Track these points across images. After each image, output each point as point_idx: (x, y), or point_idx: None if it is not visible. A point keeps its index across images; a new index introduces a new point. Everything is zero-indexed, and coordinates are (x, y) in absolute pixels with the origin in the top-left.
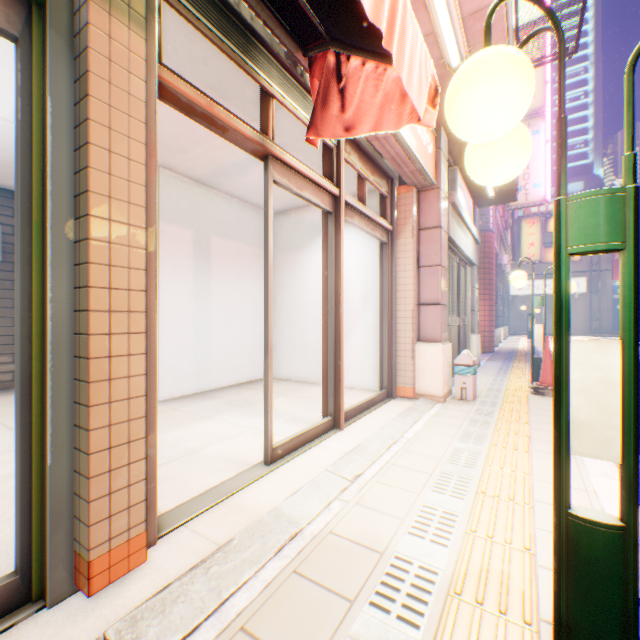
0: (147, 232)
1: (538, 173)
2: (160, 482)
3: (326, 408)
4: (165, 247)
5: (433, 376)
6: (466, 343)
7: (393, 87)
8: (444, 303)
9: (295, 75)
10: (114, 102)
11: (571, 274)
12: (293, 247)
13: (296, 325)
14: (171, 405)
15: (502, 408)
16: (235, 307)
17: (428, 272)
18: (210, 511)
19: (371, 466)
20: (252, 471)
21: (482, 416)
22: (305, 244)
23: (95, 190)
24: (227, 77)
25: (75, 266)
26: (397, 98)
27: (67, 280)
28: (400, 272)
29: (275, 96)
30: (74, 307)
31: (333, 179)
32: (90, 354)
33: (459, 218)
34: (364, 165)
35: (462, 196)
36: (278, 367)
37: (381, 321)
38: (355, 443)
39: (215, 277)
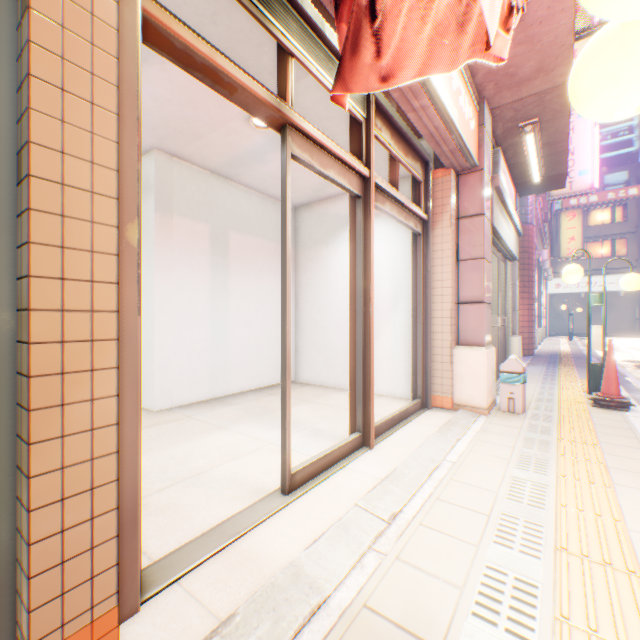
0: (119, 204)
1: (584, 159)
2: (158, 513)
3: (353, 422)
4: (180, 243)
5: (475, 385)
6: (506, 346)
7: (447, 14)
8: (487, 301)
9: (318, 30)
10: (69, 22)
11: (616, 270)
12: (316, 242)
13: (319, 326)
14: (185, 412)
15: (560, 424)
16: (254, 307)
17: (469, 266)
18: (212, 561)
19: (411, 500)
20: (266, 503)
21: (538, 434)
22: (329, 239)
23: (39, 141)
24: (239, 40)
25: (18, 249)
26: (452, 28)
27: (6, 268)
28: (436, 266)
29: (294, 54)
30: (17, 305)
31: (362, 158)
32: (30, 370)
33: (502, 206)
34: (396, 144)
35: (504, 182)
36: (300, 370)
37: (414, 322)
38: (389, 467)
39: (233, 275)
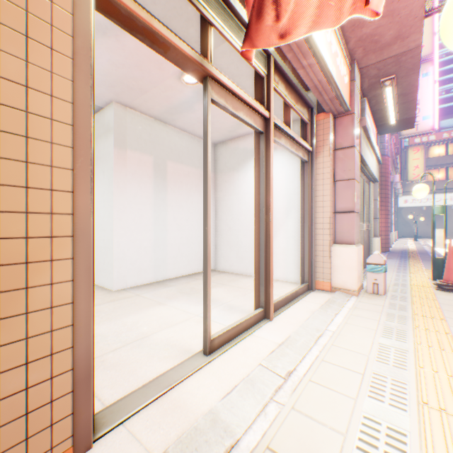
0: (74, 129)
1: (427, 107)
2: (111, 368)
3: (257, 300)
4: (131, 169)
5: (348, 273)
6: (369, 244)
7: None
8: (357, 211)
9: (231, 6)
10: None
11: (449, 190)
12: (230, 169)
13: (232, 230)
14: (135, 291)
15: (413, 303)
16: (185, 216)
17: (343, 185)
18: (149, 407)
19: (302, 361)
20: (192, 361)
21: (397, 310)
22: (239, 166)
23: (6, 76)
24: (173, 15)
25: None
26: None
27: None
28: (318, 185)
29: (213, 23)
30: None
31: (264, 104)
32: None
33: (367, 141)
34: (289, 94)
35: (369, 123)
36: (218, 262)
37: (302, 226)
38: (284, 334)
39: (170, 193)
